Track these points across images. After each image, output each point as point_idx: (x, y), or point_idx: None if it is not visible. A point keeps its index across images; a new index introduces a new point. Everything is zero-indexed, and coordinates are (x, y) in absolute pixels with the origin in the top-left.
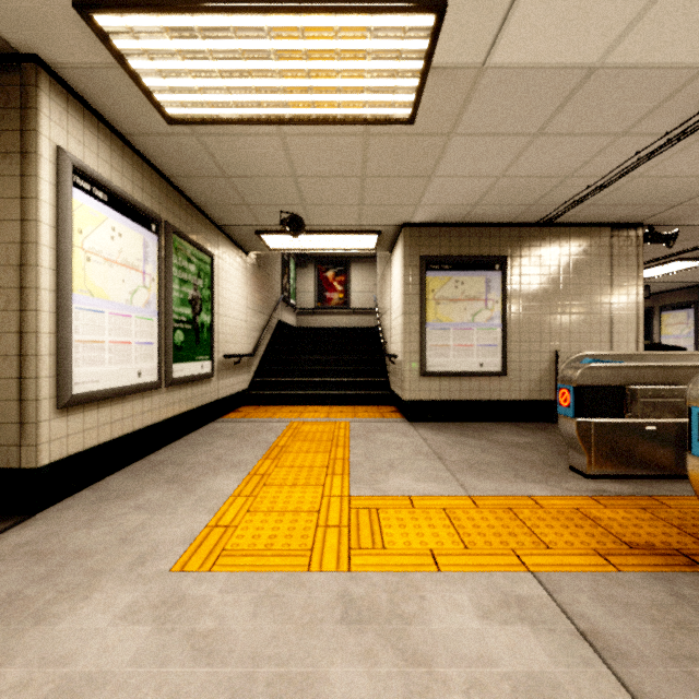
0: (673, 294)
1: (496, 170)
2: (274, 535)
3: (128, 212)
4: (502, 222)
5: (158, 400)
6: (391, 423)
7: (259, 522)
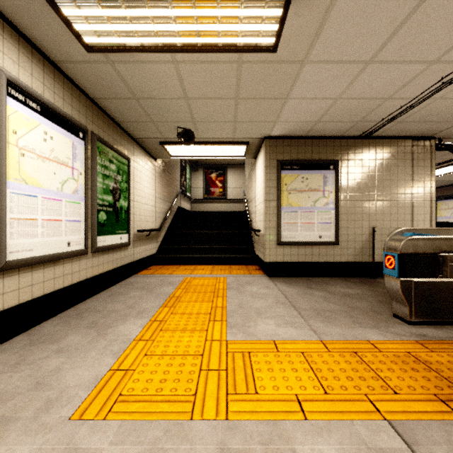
0: (445, 188)
1: (335, 93)
2: (164, 379)
3: (59, 121)
4: (335, 135)
5: (85, 263)
6: (256, 278)
7: (153, 366)
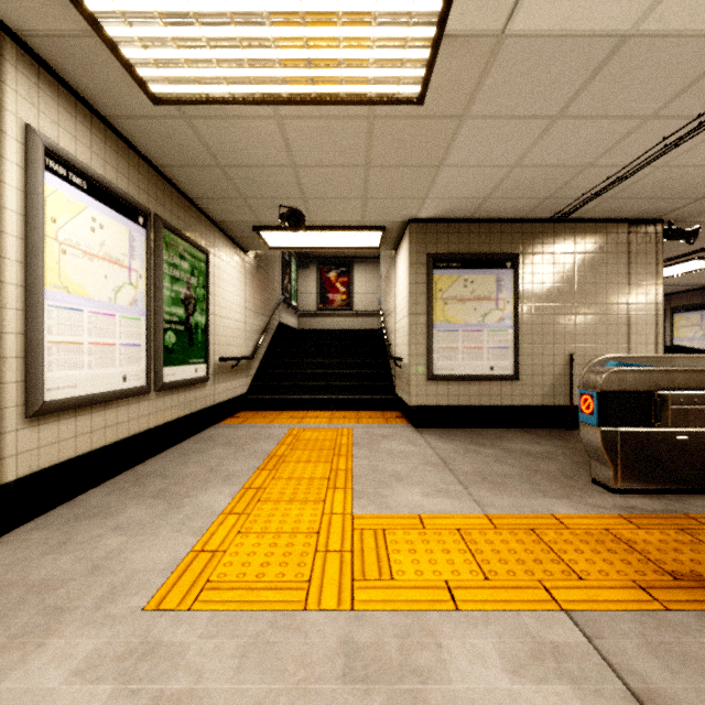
0: (686, 295)
1: (510, 159)
2: (267, 562)
3: (111, 202)
4: (514, 217)
5: (147, 406)
6: (396, 429)
7: (251, 546)
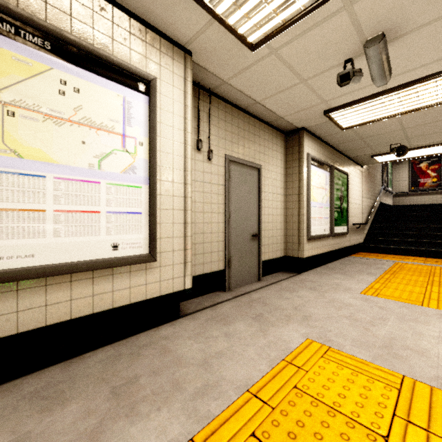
0: None
1: None
2: (401, 295)
3: (321, 167)
4: None
5: (329, 242)
6: None
7: (391, 291)
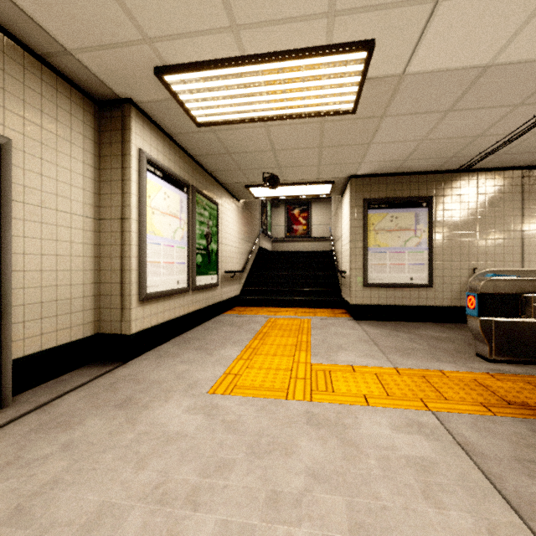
0: None
1: (419, 136)
2: (264, 380)
3: (172, 182)
4: (429, 170)
5: (188, 299)
6: (341, 320)
7: (254, 373)
